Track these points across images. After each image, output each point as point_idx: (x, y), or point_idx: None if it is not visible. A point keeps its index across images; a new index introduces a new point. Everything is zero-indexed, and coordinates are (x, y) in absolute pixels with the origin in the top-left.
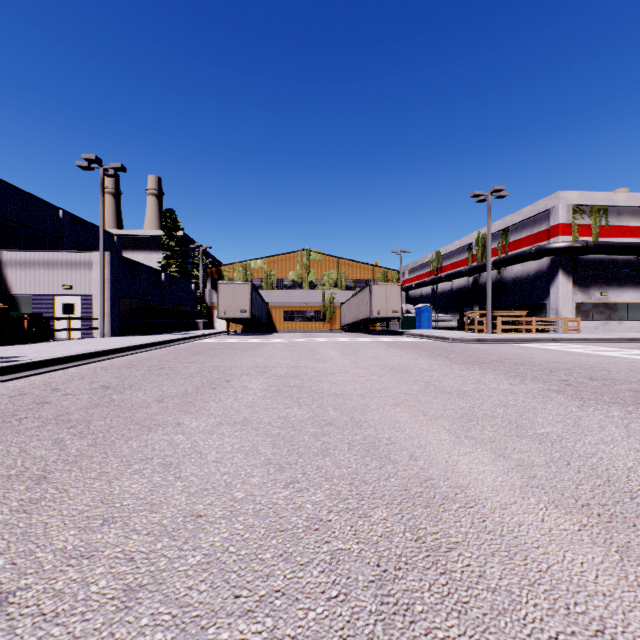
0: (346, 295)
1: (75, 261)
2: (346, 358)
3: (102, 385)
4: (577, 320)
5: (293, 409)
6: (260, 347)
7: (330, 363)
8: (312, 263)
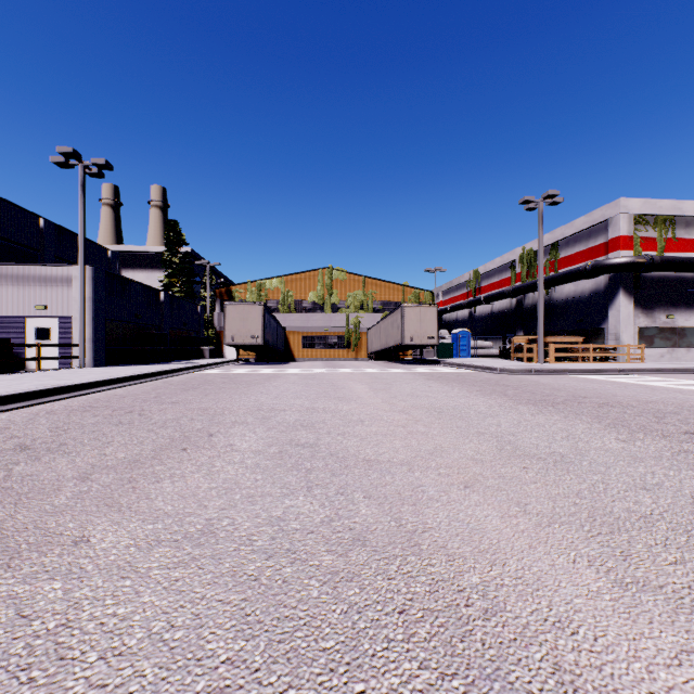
0: (373, 319)
1: (50, 276)
2: (377, 396)
3: (20, 443)
4: (641, 347)
5: (297, 498)
6: (270, 380)
7: (357, 404)
8: (335, 283)
